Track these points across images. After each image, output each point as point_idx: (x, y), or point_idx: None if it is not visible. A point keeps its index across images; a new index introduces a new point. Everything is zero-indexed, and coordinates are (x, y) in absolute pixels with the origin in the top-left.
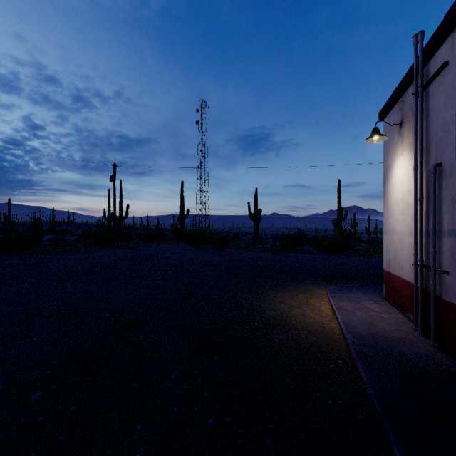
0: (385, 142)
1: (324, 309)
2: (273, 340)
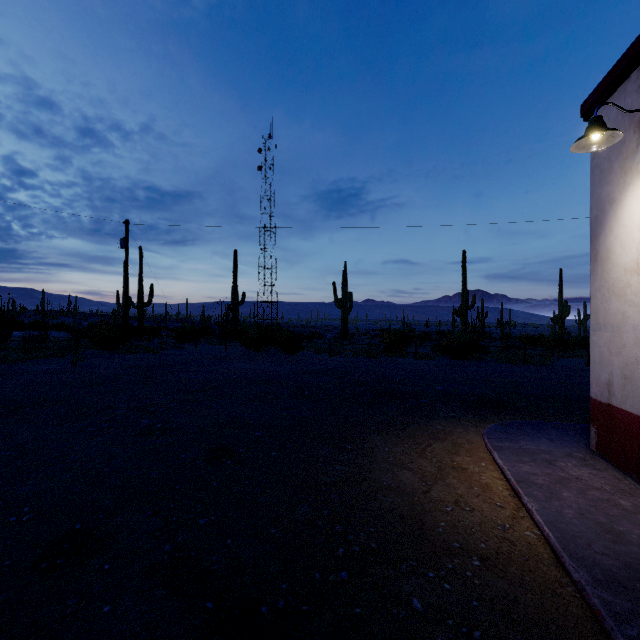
0: (595, 157)
1: (491, 482)
2: (407, 601)
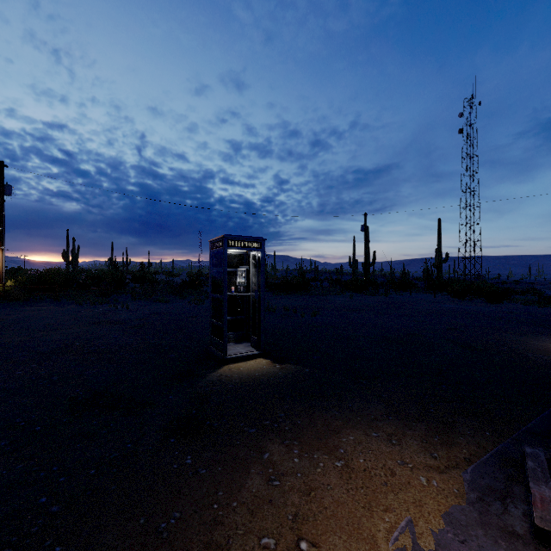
0: None
1: None
2: (526, 354)
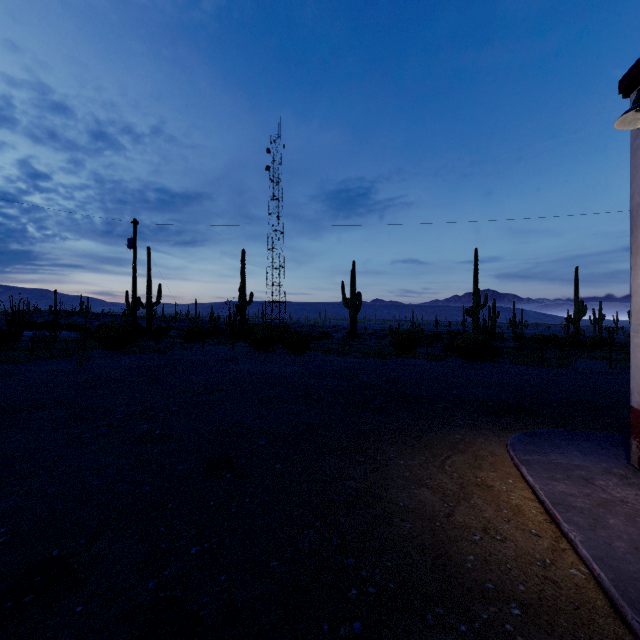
0: (638, 137)
1: (522, 504)
2: None
